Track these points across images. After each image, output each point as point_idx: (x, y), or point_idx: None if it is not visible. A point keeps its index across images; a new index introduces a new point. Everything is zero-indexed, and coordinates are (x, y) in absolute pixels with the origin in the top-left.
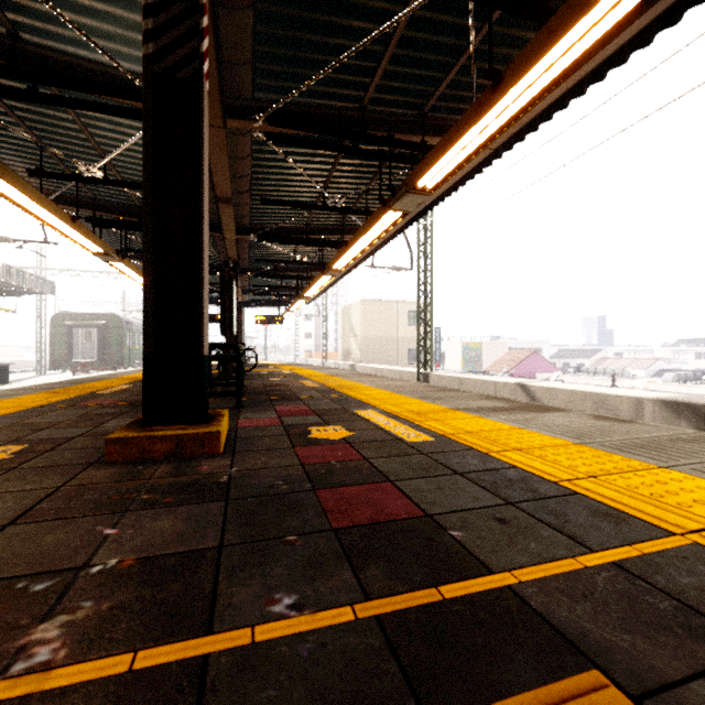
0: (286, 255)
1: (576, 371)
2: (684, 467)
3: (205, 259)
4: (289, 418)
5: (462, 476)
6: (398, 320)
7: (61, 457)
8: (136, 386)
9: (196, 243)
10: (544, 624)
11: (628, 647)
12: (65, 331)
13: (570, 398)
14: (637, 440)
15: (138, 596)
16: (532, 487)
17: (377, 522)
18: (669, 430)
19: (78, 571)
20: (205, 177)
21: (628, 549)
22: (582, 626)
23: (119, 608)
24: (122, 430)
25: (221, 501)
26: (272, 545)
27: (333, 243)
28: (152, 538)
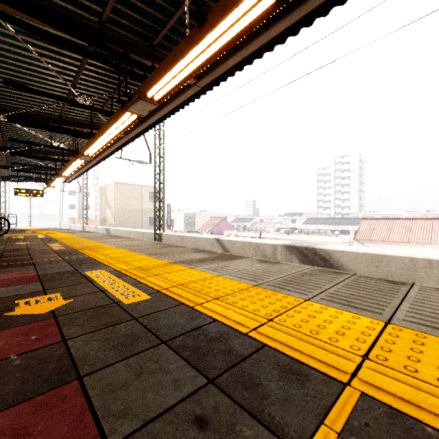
0: (44, 139)
1: (243, 229)
2: (317, 298)
3: None
4: (1, 288)
5: (167, 345)
6: (142, 197)
7: None
8: None
9: None
10: None
11: None
12: None
13: (242, 246)
14: (286, 277)
15: None
16: (229, 346)
17: None
18: (298, 267)
19: None
20: None
21: (324, 430)
22: None
23: None
24: None
25: None
26: None
27: (85, 135)
28: None
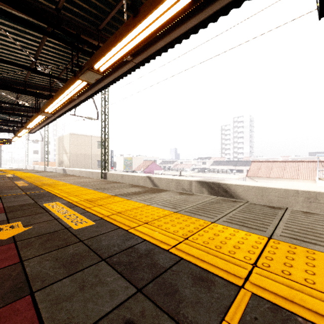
0: (11, 99)
1: (168, 169)
2: (220, 220)
3: None
4: None
5: (106, 262)
6: (91, 145)
7: None
8: None
9: None
10: None
11: None
12: None
13: (167, 181)
14: (198, 205)
15: None
16: (155, 260)
17: None
18: (207, 197)
19: None
20: None
21: None
22: None
23: None
24: None
25: None
26: None
27: (45, 96)
28: None
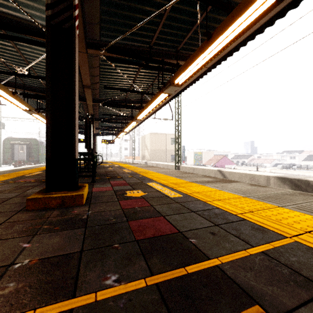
0: (116, 112)
1: (242, 164)
2: (289, 206)
3: (76, 113)
4: (116, 186)
5: (195, 213)
6: (166, 142)
7: (4, 208)
8: (44, 172)
9: (72, 106)
10: (233, 283)
11: (271, 292)
12: (10, 146)
13: (239, 176)
14: (269, 194)
15: (38, 279)
16: (226, 217)
17: (156, 236)
18: (281, 190)
19: (8, 267)
20: (76, 75)
21: (268, 245)
22: (250, 283)
23: (28, 286)
24: (35, 194)
25: (83, 228)
26: (107, 249)
27: (137, 107)
28: (47, 248)
